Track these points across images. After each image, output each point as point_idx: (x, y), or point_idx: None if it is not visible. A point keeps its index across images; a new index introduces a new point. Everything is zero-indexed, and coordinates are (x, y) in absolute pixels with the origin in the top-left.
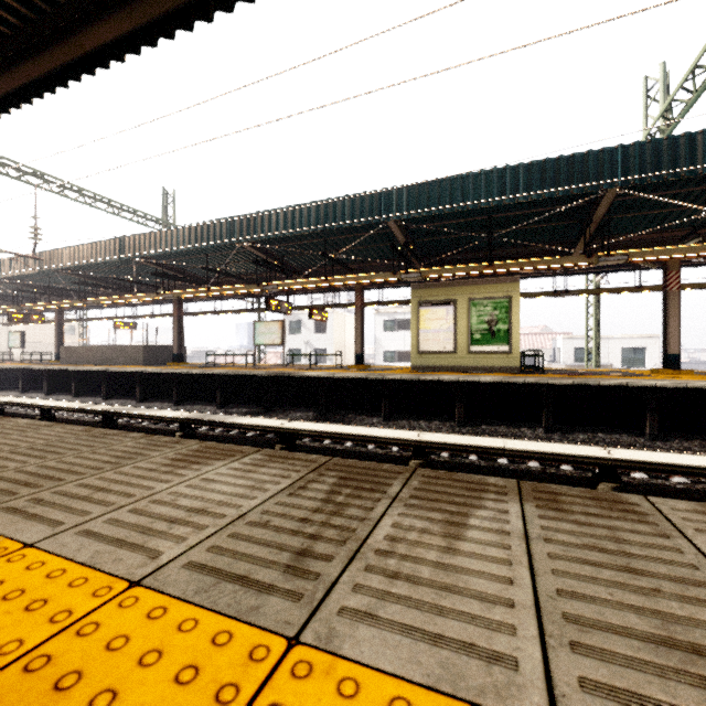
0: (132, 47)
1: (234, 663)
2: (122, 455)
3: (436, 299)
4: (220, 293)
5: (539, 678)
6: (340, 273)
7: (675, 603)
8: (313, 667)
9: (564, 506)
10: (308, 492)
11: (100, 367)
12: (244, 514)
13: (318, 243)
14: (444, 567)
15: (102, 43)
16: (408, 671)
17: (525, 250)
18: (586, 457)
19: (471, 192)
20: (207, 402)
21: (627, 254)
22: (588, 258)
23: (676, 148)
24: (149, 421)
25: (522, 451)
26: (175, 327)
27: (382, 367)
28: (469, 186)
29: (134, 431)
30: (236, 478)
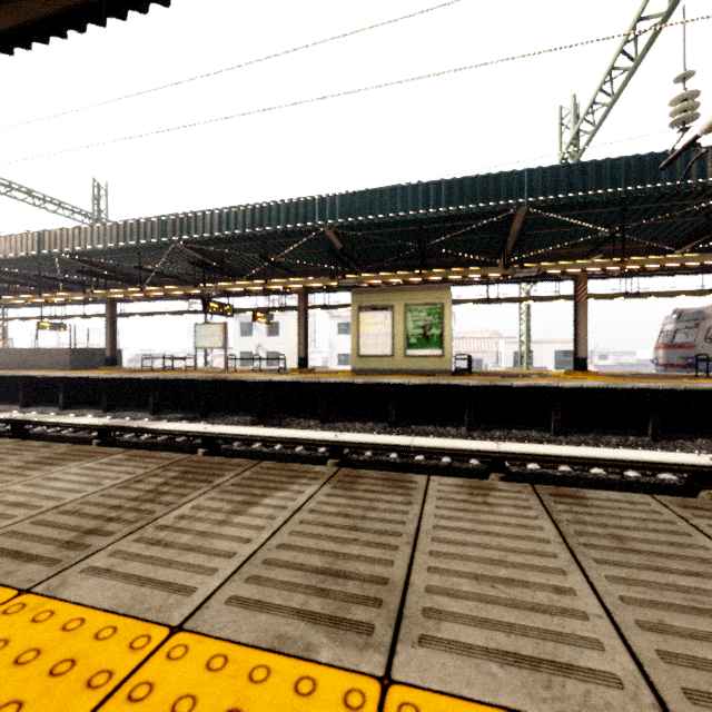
0: (22, 42)
1: None
2: None
3: (375, 304)
4: (154, 294)
5: (201, 599)
6: (283, 276)
7: (359, 547)
8: (26, 607)
9: (355, 486)
10: (140, 485)
11: (18, 372)
12: (61, 505)
13: (257, 245)
14: (204, 535)
15: None
16: (103, 603)
17: (458, 260)
18: (478, 451)
19: (399, 204)
20: (140, 408)
21: (538, 267)
22: (506, 270)
23: (571, 175)
24: (69, 430)
25: (425, 448)
26: (108, 328)
27: (326, 371)
28: (397, 198)
29: (47, 440)
30: (81, 476)
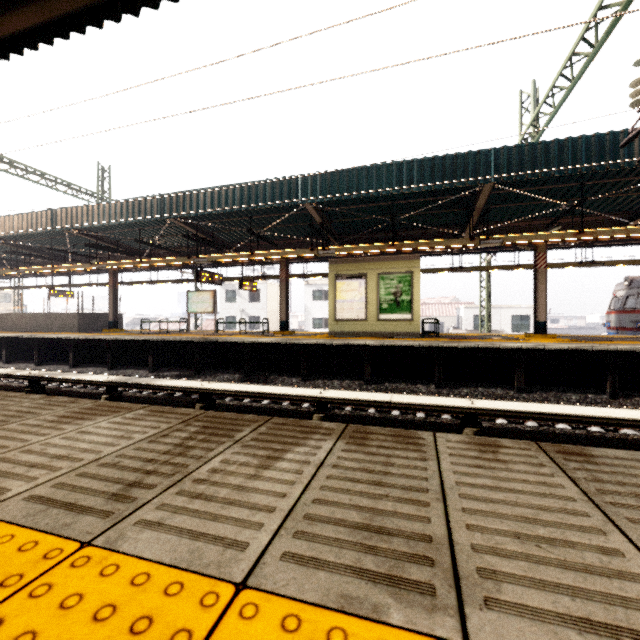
0: (45, 38)
1: (29, 561)
2: (15, 414)
3: (350, 273)
4: (153, 265)
5: (256, 555)
6: (267, 248)
7: (391, 503)
8: (91, 560)
9: (367, 442)
10: (167, 439)
11: (33, 334)
12: (100, 458)
13: (244, 220)
14: (240, 489)
15: (14, 31)
16: (163, 557)
17: (425, 232)
18: (453, 407)
19: (374, 181)
20: (140, 366)
21: (501, 238)
22: (472, 241)
23: (535, 153)
24: (79, 385)
25: (404, 404)
26: (111, 295)
27: (305, 333)
28: (372, 176)
29: (61, 395)
30: (111, 430)
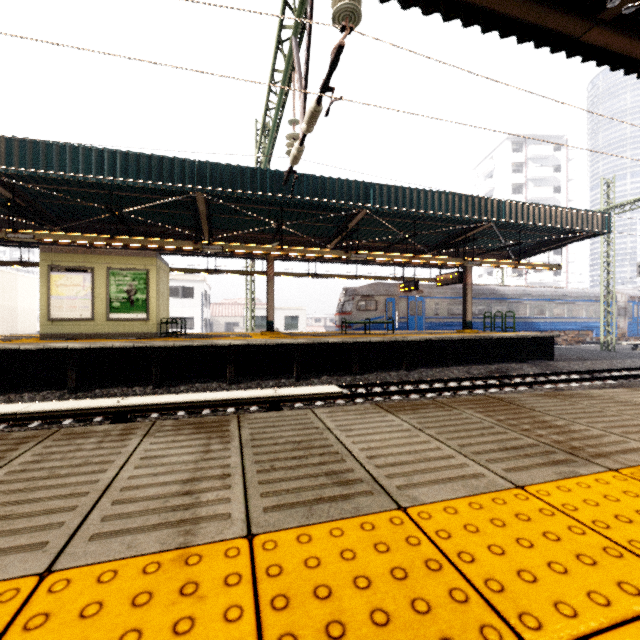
0: None
1: None
2: None
3: (71, 265)
4: None
5: None
6: None
7: None
8: None
9: None
10: None
11: None
12: None
13: None
14: None
15: None
16: None
17: (169, 231)
18: (94, 408)
19: (69, 163)
20: None
21: (222, 245)
22: (195, 245)
23: (233, 174)
24: None
25: (35, 412)
26: None
27: (17, 337)
28: (66, 157)
29: None
30: None
